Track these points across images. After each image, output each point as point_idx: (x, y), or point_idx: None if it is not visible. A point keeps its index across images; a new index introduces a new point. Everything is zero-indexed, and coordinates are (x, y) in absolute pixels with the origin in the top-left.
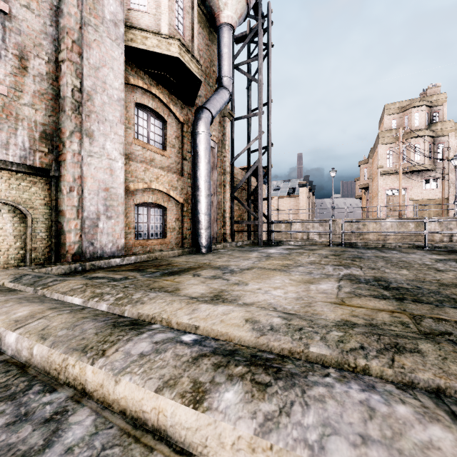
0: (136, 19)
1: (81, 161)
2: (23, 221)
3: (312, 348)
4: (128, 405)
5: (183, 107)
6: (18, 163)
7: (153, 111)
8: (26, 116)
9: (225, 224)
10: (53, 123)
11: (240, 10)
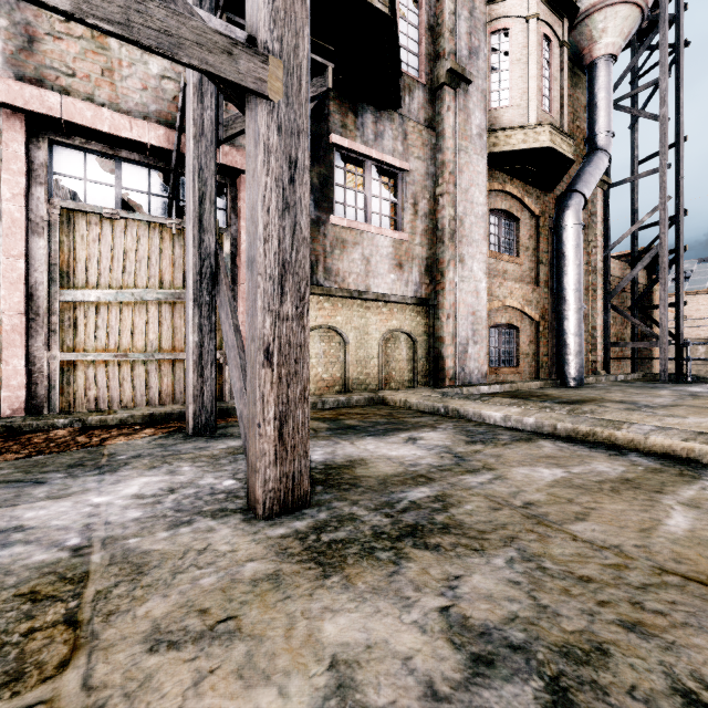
0: (496, 119)
1: (455, 288)
2: (411, 348)
3: None
4: (658, 449)
5: (539, 195)
6: (411, 297)
7: (505, 212)
8: (417, 254)
9: (594, 348)
10: (432, 256)
11: (628, 27)
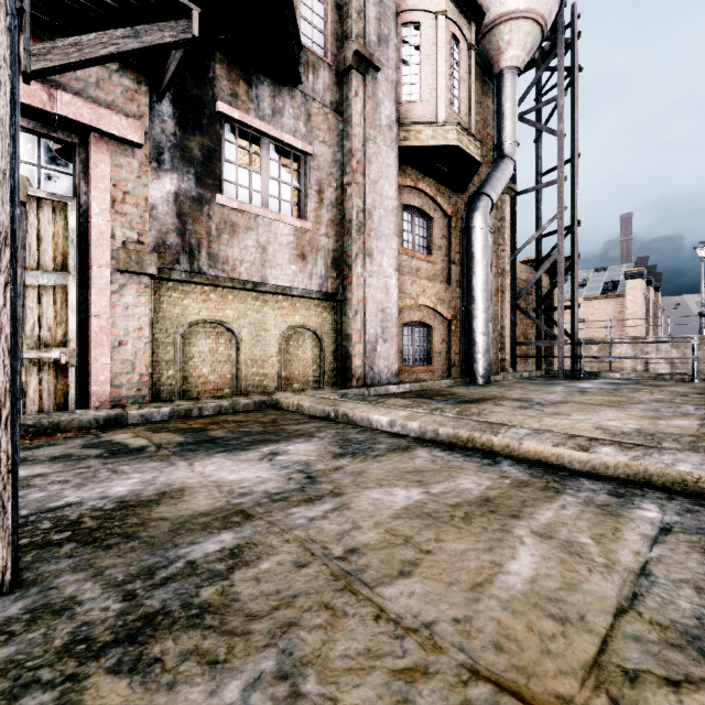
0: (407, 112)
1: (363, 283)
2: (317, 346)
3: (664, 444)
4: (531, 455)
5: (451, 196)
6: (317, 291)
7: (418, 210)
8: (322, 245)
9: (503, 346)
10: (339, 248)
11: (530, 43)
